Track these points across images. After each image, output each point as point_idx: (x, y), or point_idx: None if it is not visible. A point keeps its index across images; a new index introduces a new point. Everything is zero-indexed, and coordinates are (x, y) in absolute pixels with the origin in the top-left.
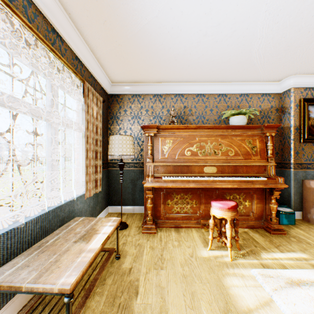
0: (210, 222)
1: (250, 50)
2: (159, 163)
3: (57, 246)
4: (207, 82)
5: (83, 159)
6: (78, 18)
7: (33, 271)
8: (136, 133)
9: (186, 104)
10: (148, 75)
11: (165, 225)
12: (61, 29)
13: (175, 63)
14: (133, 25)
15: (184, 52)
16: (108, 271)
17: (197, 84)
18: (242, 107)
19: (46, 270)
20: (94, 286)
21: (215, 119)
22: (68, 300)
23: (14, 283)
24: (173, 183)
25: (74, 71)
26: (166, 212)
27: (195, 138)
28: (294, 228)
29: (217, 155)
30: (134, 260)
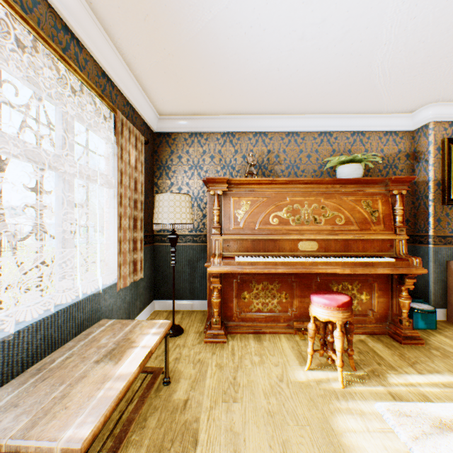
0: (310, 328)
1: (370, 63)
2: (231, 235)
3: (67, 369)
4: (303, 114)
5: (115, 229)
6: (104, 10)
7: (23, 415)
8: (195, 190)
9: (271, 147)
10: (214, 104)
11: (240, 330)
12: (78, 27)
13: (255, 83)
14: (190, 22)
15: (269, 66)
16: (150, 404)
17: (288, 117)
18: (354, 152)
19: (45, 413)
20: (128, 433)
21: (314, 170)
22: None
23: None
24: (252, 267)
25: (99, 94)
26: (240, 310)
27: (285, 197)
28: (436, 335)
29: (319, 223)
30: (192, 387)
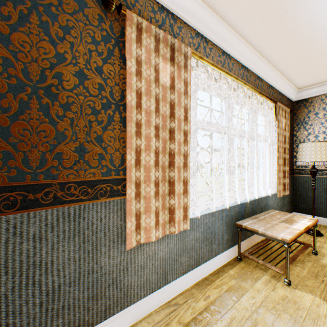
0: None
1: None
2: None
3: (267, 220)
4: None
5: (270, 165)
6: (274, 59)
7: (260, 226)
8: None
9: None
10: None
11: None
12: (261, 73)
13: None
14: None
15: None
16: (304, 257)
17: None
18: None
19: (268, 228)
20: (296, 258)
21: None
22: (287, 246)
23: (253, 227)
24: None
25: (269, 99)
26: None
27: None
28: None
29: None
30: None
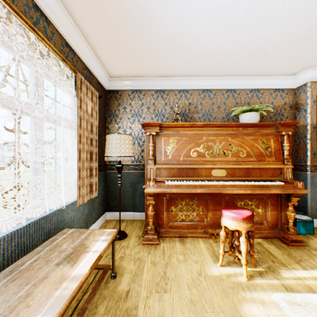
0: (221, 235)
1: (266, 36)
2: (162, 165)
3: (33, 271)
4: (215, 76)
5: (76, 160)
6: None
7: None
8: (136, 132)
9: (191, 100)
10: (149, 68)
11: (168, 234)
12: (46, 6)
13: (179, 53)
14: (131, 3)
15: (190, 39)
16: (101, 294)
17: (204, 78)
18: (252, 104)
19: (10, 311)
20: None
21: (222, 117)
22: None
23: None
24: (177, 188)
25: (62, 58)
26: (169, 220)
27: (202, 137)
28: (313, 239)
29: (227, 156)
30: (133, 280)
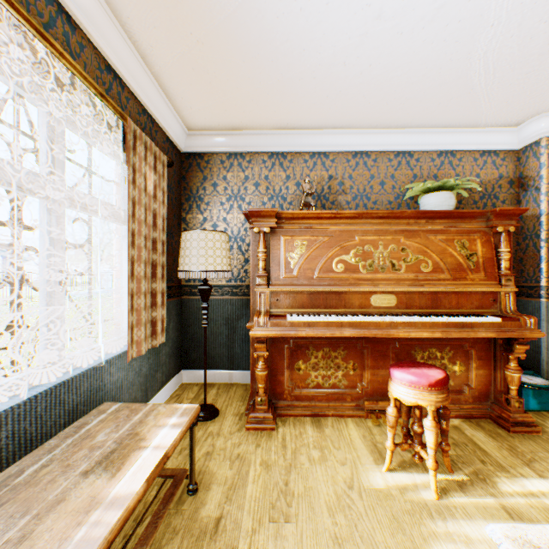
0: (389, 414)
1: (469, 53)
2: (281, 286)
3: (38, 487)
4: (375, 128)
5: (127, 278)
6: None
7: None
8: (235, 228)
9: (333, 171)
10: (259, 114)
11: (293, 411)
12: None
13: (313, 84)
14: None
15: (333, 59)
16: (168, 525)
17: (356, 131)
18: (442, 178)
19: None
20: None
21: (389, 201)
22: None
23: None
24: (309, 329)
25: (99, 92)
26: (294, 386)
27: (353, 236)
28: None
29: (398, 271)
30: (228, 497)
